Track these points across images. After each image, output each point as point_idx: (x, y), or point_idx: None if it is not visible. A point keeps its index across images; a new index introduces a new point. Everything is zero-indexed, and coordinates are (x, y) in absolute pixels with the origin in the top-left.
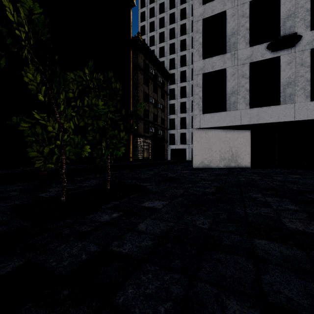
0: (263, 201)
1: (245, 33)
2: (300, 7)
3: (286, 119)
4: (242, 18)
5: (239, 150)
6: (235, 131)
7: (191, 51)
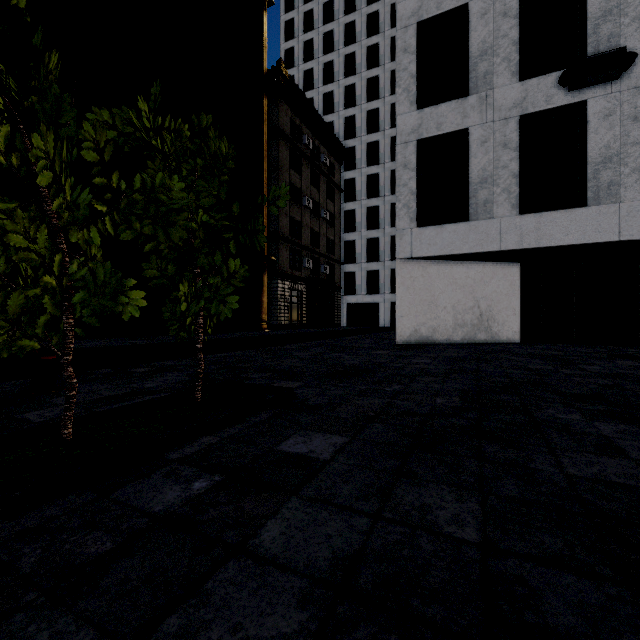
0: (595, 436)
1: (510, 52)
2: None
3: (601, 238)
4: (504, 19)
5: (495, 305)
6: (487, 265)
7: (390, 101)
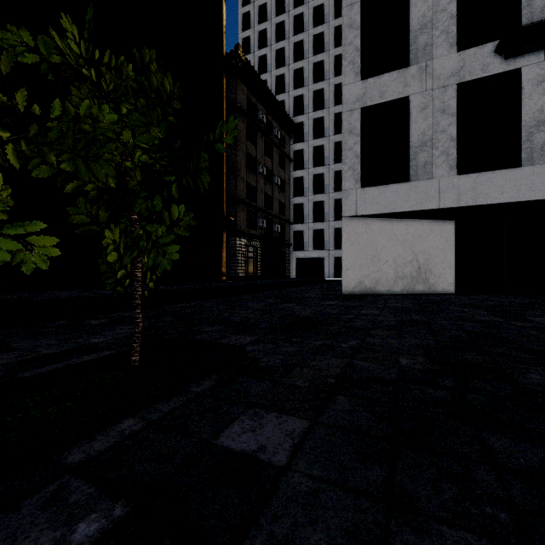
0: None
1: (448, 25)
2: None
3: (535, 196)
4: None
5: (432, 259)
6: (425, 223)
7: (333, 82)
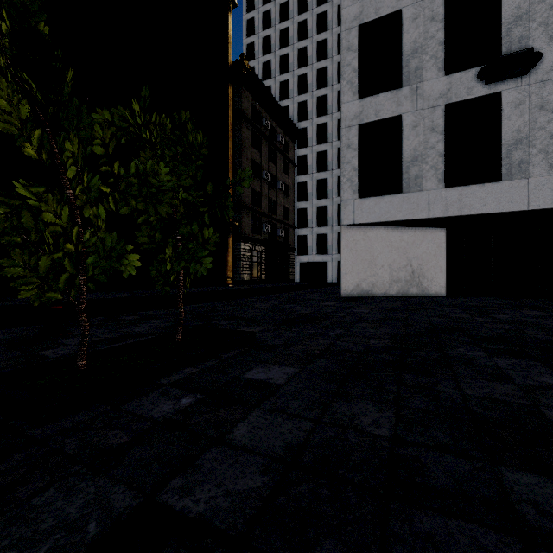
0: (491, 367)
1: (437, 51)
2: (539, 1)
3: (513, 207)
4: (431, 23)
5: (425, 264)
6: (418, 230)
7: (337, 88)
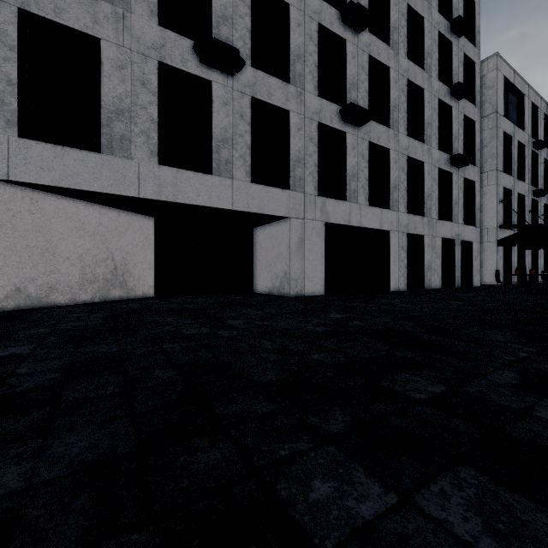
0: None
1: None
2: (240, 16)
3: (222, 204)
4: None
5: (132, 258)
6: (123, 214)
7: None
